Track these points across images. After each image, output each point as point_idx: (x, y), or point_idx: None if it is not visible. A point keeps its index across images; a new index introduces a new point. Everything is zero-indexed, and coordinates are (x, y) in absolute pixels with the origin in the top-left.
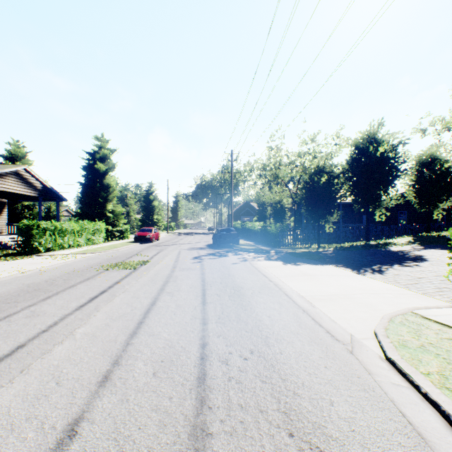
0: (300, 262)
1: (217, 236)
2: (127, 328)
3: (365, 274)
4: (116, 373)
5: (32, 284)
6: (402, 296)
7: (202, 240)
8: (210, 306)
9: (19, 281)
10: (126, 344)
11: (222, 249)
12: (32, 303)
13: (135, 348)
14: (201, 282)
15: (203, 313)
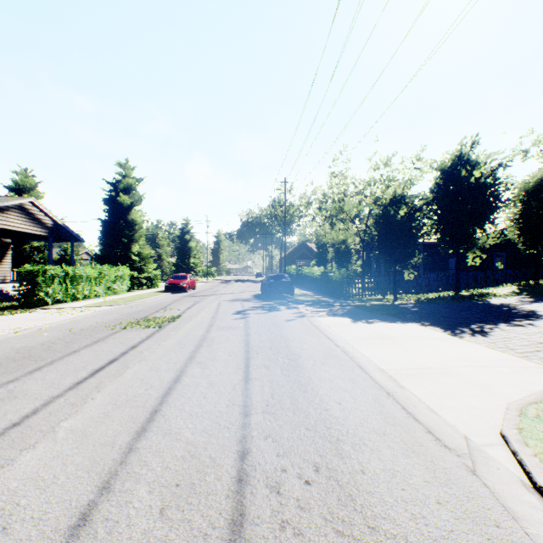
0: (373, 319)
1: (266, 284)
2: (134, 420)
3: (463, 336)
4: (102, 508)
5: (22, 349)
6: (524, 372)
7: (248, 289)
8: (255, 384)
9: (8, 344)
10: (128, 450)
11: (272, 301)
12: (14, 377)
13: (139, 458)
14: (244, 347)
15: (244, 396)
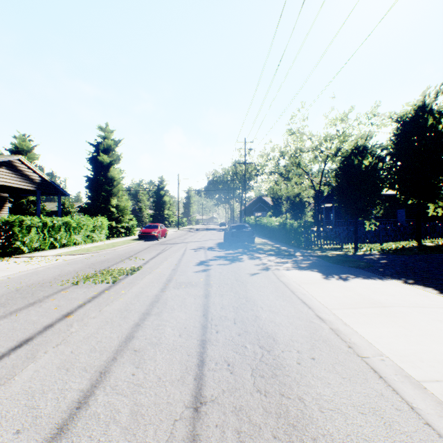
0: (345, 273)
1: (228, 233)
2: None
3: None
4: None
5: None
6: None
7: (212, 237)
8: (211, 421)
9: None
10: None
11: (234, 250)
12: None
13: None
14: (201, 319)
15: None
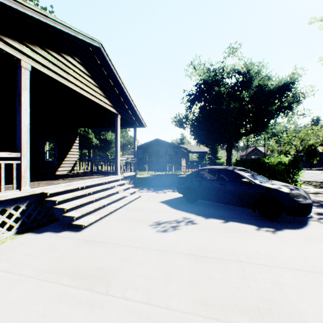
0: (305, 170)
1: None
2: None
3: None
4: None
5: None
6: None
7: None
8: None
9: None
10: None
11: None
12: None
13: None
14: None
15: None
